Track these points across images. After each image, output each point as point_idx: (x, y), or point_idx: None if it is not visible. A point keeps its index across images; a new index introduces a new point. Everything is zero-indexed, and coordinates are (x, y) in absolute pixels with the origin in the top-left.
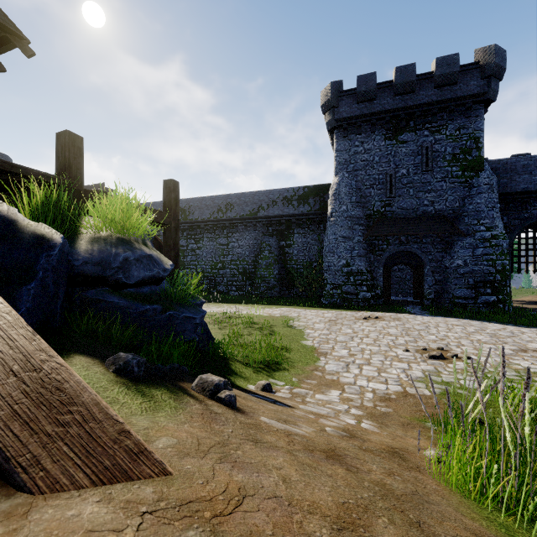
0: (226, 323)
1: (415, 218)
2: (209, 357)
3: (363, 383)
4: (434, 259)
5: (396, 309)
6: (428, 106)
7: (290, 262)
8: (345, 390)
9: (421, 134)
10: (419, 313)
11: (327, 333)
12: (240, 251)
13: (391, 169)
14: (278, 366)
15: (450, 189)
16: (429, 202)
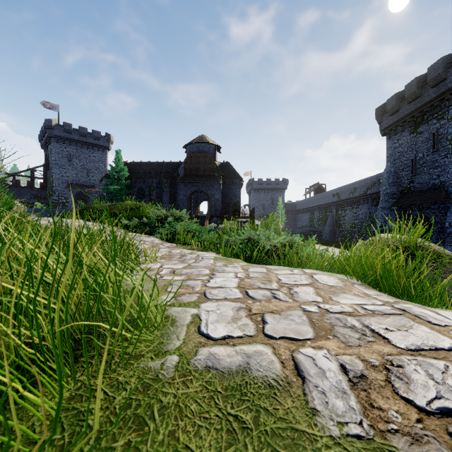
0: None
1: (424, 190)
2: None
3: None
4: (439, 222)
5: None
6: (430, 102)
7: None
8: None
9: (431, 123)
10: None
11: None
12: (361, 216)
13: (412, 156)
14: None
15: (450, 163)
16: (436, 176)
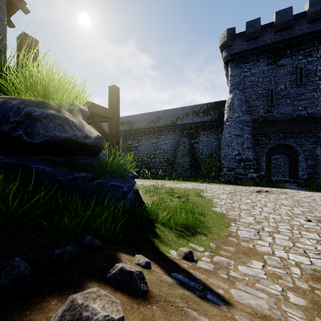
0: (154, 192)
1: (291, 120)
2: (137, 220)
3: (282, 254)
4: (306, 149)
5: (277, 185)
6: (302, 37)
7: (198, 153)
8: (266, 262)
9: (296, 58)
10: (297, 189)
11: (231, 202)
12: (165, 147)
13: (272, 86)
14: (196, 229)
15: (320, 97)
16: (302, 108)
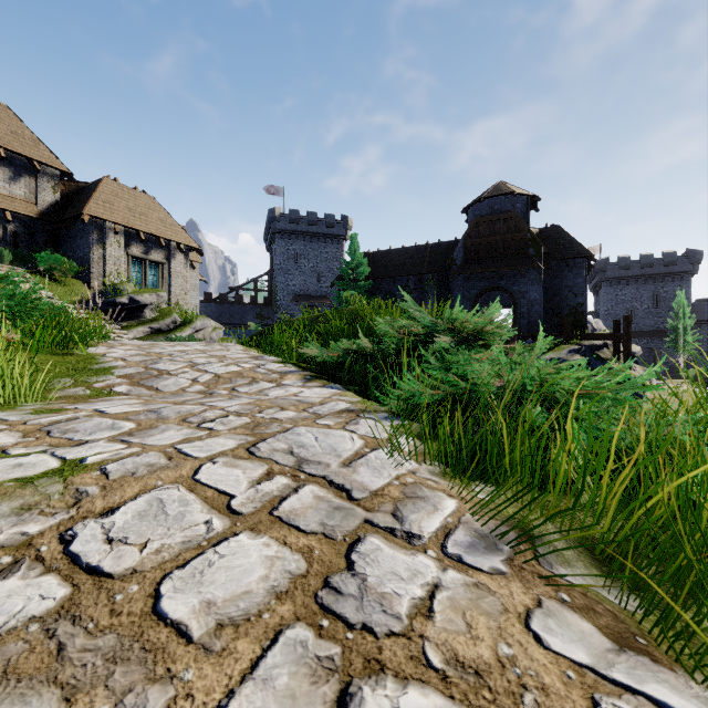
0: None
1: None
2: None
3: None
4: None
5: None
6: None
7: None
8: None
9: None
10: None
11: None
12: None
13: None
14: None
15: None
16: None
